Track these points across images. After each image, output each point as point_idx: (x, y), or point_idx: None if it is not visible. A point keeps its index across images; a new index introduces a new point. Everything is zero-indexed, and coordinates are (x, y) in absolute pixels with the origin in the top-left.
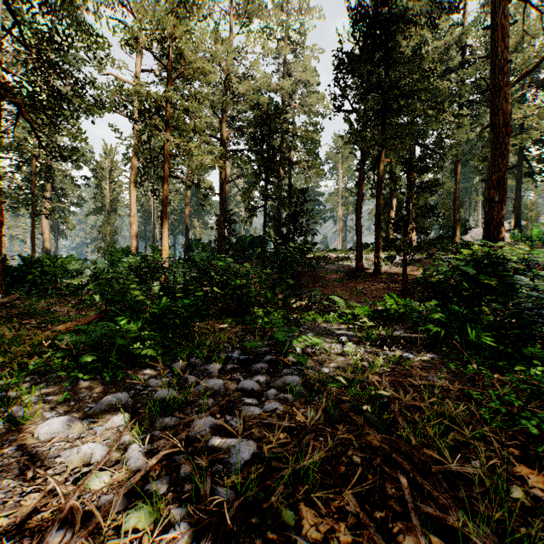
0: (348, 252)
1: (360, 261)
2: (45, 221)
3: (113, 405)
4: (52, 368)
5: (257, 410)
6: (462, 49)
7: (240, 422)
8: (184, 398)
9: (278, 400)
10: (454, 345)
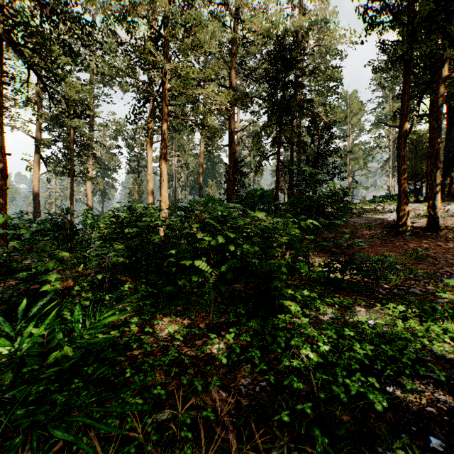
0: (372, 204)
1: (405, 212)
2: (88, 184)
3: None
4: None
5: None
6: None
7: None
8: None
9: None
10: None
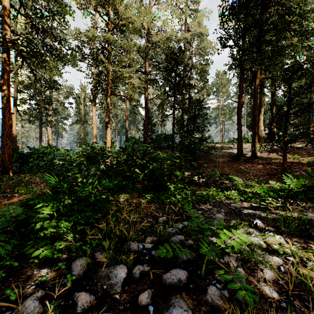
0: (229, 143)
1: (241, 149)
2: (49, 128)
3: None
4: None
5: None
6: None
7: None
8: None
9: None
10: None
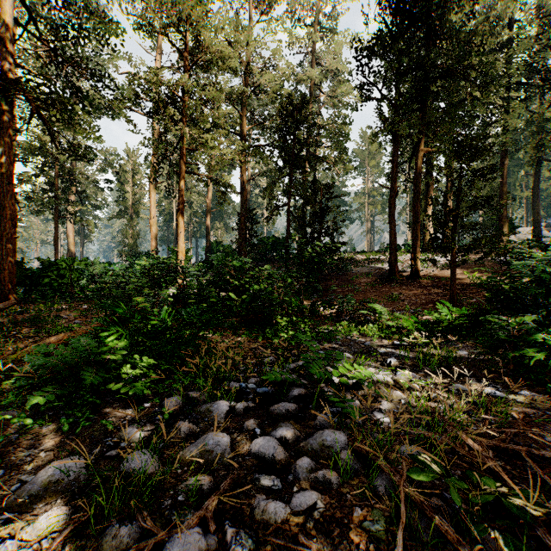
0: (379, 253)
1: (395, 263)
2: (70, 225)
3: (53, 485)
4: (2, 405)
5: (280, 509)
6: (510, 25)
7: (249, 545)
8: (167, 468)
9: (314, 483)
10: (550, 375)
